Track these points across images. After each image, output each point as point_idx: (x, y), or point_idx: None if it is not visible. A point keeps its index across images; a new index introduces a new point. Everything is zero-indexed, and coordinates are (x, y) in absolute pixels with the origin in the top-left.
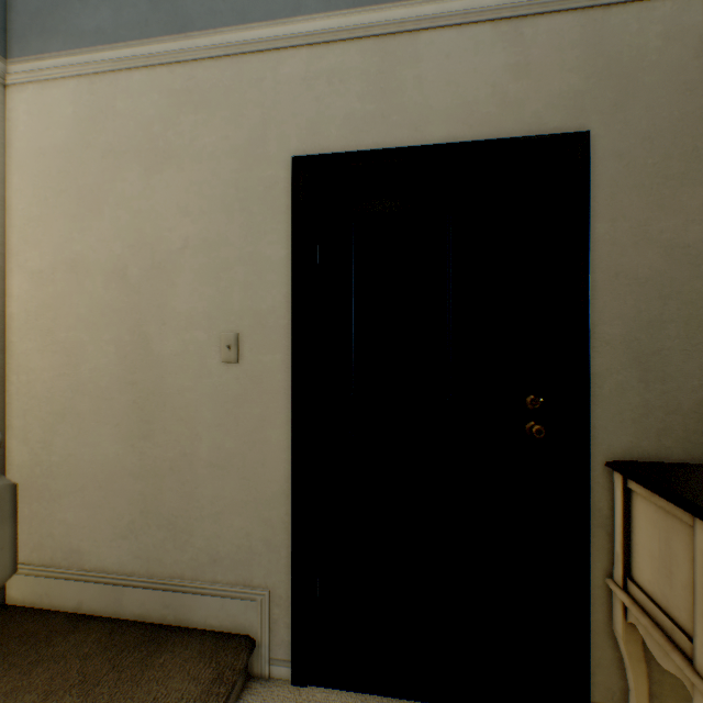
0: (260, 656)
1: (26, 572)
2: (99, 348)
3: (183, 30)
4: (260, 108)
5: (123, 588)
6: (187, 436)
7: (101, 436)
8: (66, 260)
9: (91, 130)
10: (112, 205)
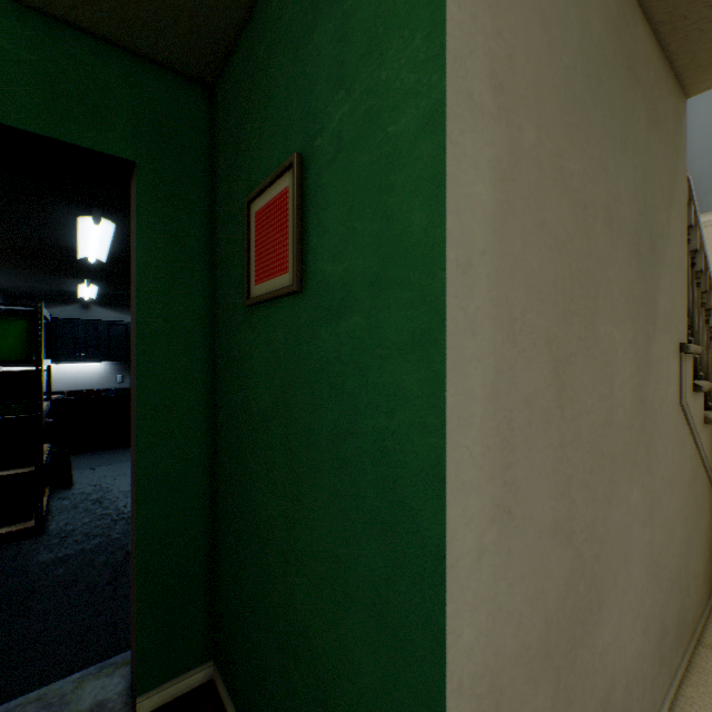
0: None
1: None
2: None
3: (704, 212)
4: None
5: None
6: None
7: None
8: None
9: None
10: None
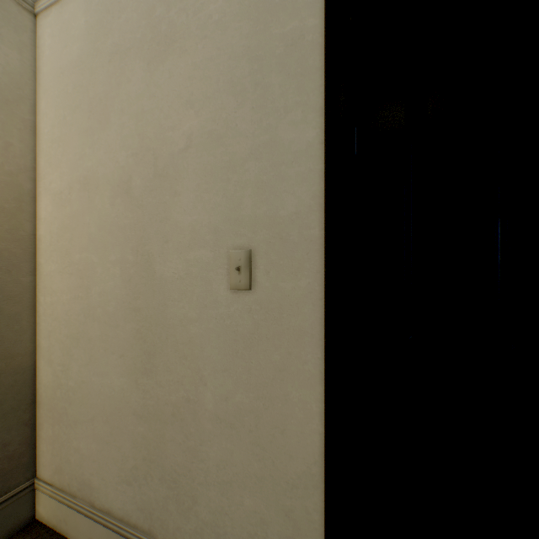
0: None
1: (49, 493)
2: (106, 270)
3: None
4: None
5: None
6: (190, 378)
7: (108, 366)
8: (79, 178)
9: (100, 35)
10: (117, 112)
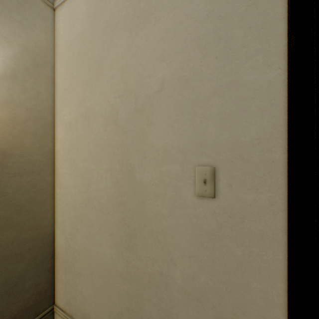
0: None
1: (63, 317)
2: (100, 175)
3: None
4: None
5: None
6: (162, 258)
7: (101, 240)
8: (82, 113)
9: (96, 16)
10: (108, 67)
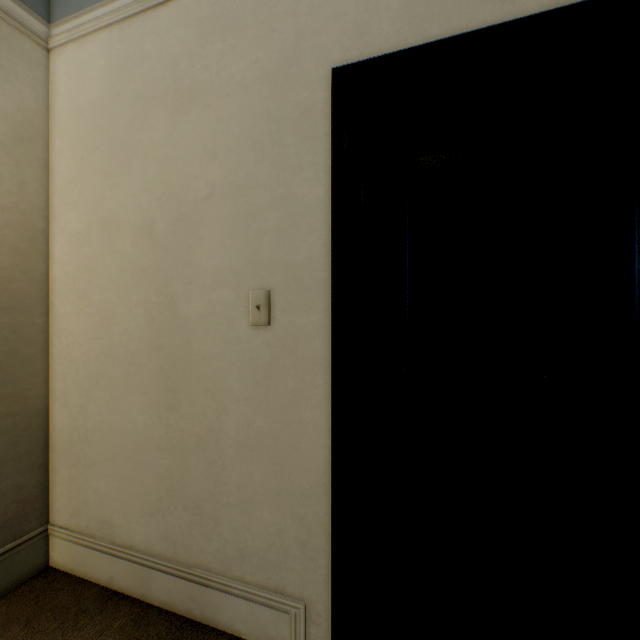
0: None
1: (66, 537)
2: (128, 310)
3: None
4: (294, 18)
5: (150, 570)
6: (213, 409)
7: (130, 404)
8: (99, 220)
9: (121, 80)
10: (140, 157)
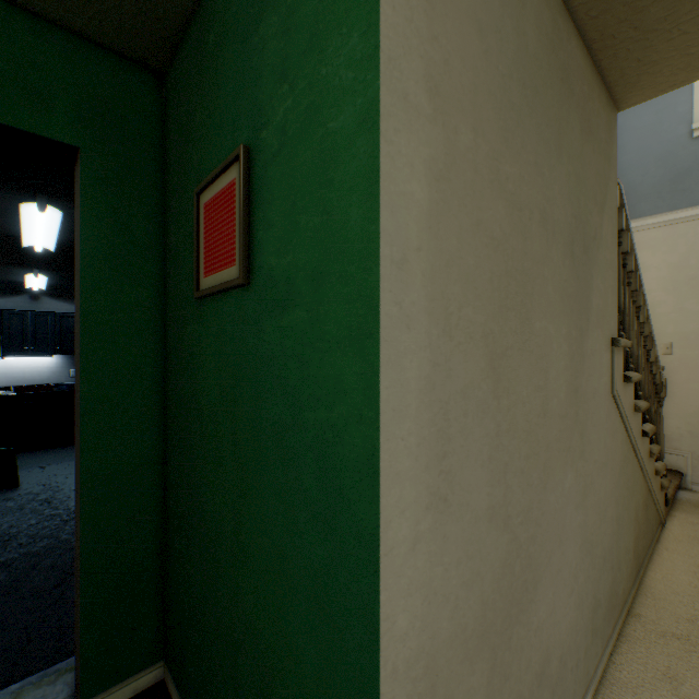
0: (685, 480)
1: None
2: None
3: (638, 217)
4: (684, 245)
5: None
6: None
7: None
8: None
9: None
10: None
